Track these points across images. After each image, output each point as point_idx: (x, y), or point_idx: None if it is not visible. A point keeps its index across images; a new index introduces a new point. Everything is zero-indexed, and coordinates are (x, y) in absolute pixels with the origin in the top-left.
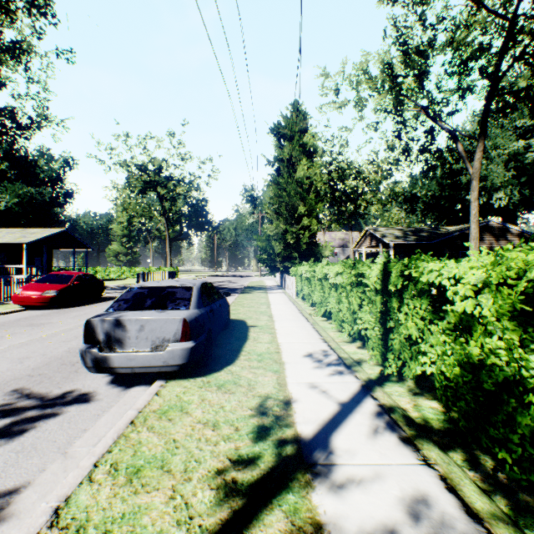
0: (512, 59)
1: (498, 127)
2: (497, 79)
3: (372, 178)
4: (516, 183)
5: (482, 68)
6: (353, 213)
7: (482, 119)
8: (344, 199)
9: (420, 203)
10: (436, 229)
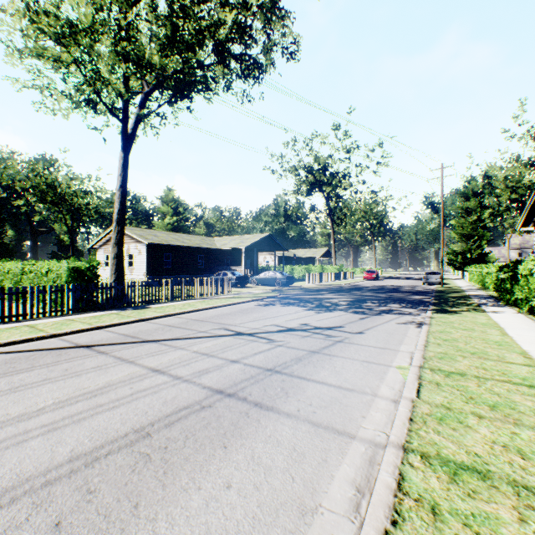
0: None
1: None
2: None
3: None
4: None
5: None
6: None
7: None
8: None
9: None
10: None
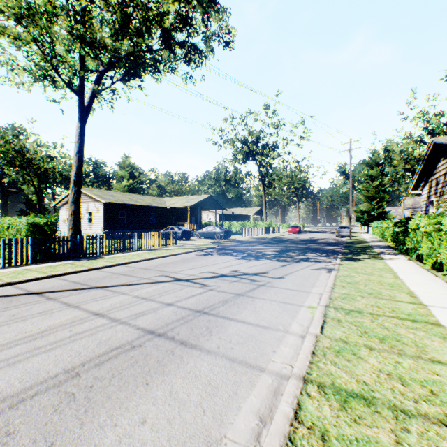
0: None
1: None
2: None
3: None
4: None
5: None
6: None
7: None
8: None
9: None
10: None
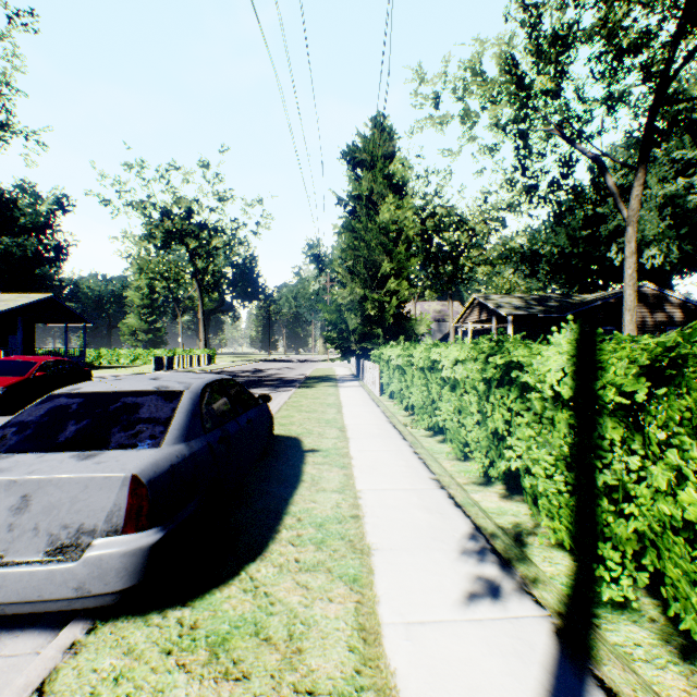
0: (683, 57)
1: (649, 160)
2: (667, 80)
3: (479, 230)
4: (673, 236)
5: (645, 64)
6: (454, 276)
7: (644, 139)
8: (441, 258)
9: (544, 263)
10: (568, 297)
